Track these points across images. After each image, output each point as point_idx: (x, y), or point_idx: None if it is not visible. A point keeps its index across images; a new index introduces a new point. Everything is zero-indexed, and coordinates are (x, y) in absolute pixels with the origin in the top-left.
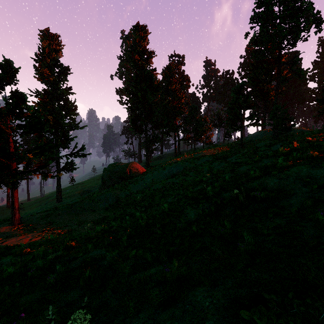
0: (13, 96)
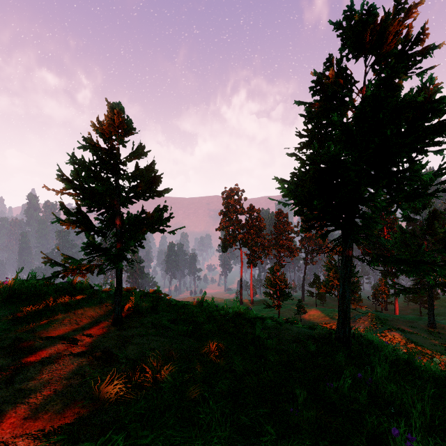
0: (430, 216)
